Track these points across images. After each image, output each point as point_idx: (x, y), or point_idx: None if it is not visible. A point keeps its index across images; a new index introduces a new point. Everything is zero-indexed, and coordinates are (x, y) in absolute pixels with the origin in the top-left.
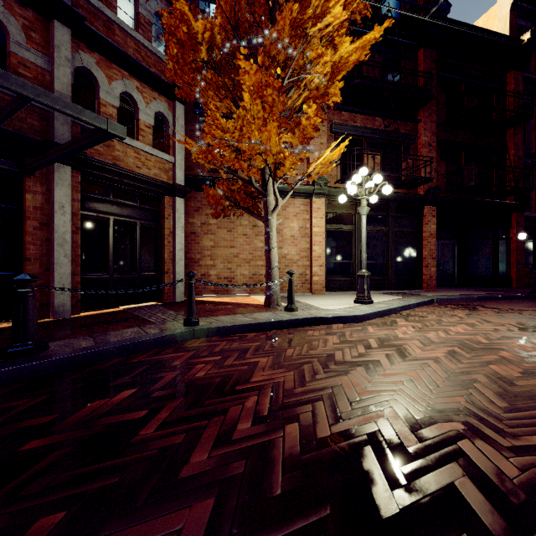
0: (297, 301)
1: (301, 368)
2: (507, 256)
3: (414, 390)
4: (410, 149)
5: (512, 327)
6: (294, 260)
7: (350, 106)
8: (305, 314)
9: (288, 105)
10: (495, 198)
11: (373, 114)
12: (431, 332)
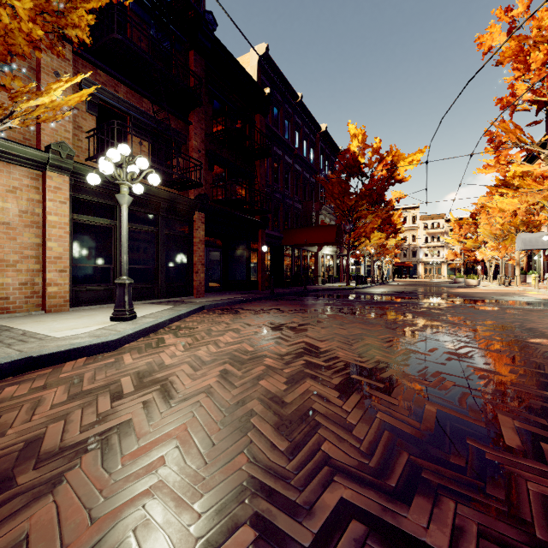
0: (8, 327)
1: None
2: (256, 264)
3: (180, 473)
4: (182, 149)
5: (267, 327)
6: (9, 262)
7: (110, 68)
8: (7, 355)
9: None
10: (248, 215)
11: (141, 92)
12: (202, 348)
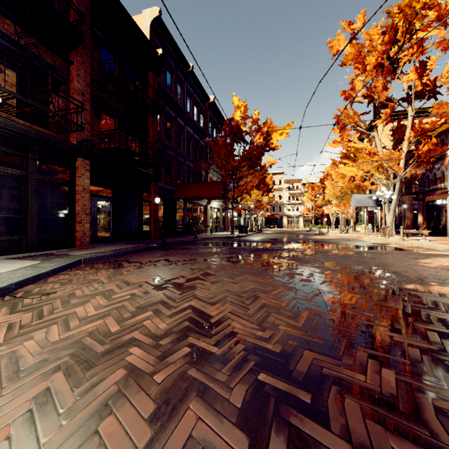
0: None
1: None
2: (148, 215)
3: None
4: (61, 88)
5: (149, 286)
6: None
7: None
8: None
9: None
10: (141, 168)
11: (1, 10)
12: (37, 334)
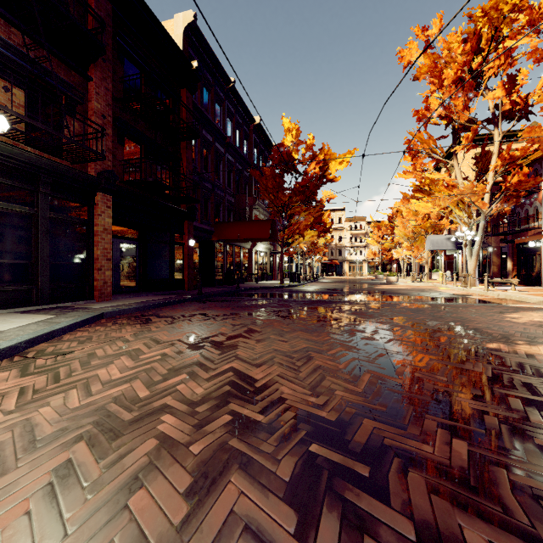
0: None
1: None
2: (181, 260)
3: None
4: (77, 110)
5: (183, 344)
6: None
7: None
8: None
9: None
10: (172, 204)
11: (6, 17)
12: (54, 400)
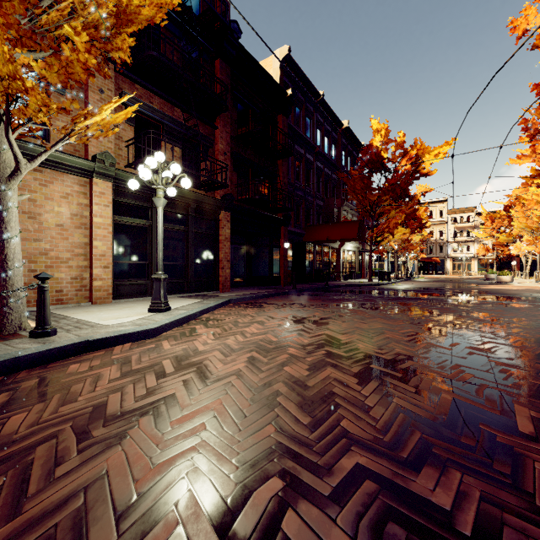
0: (64, 316)
1: (27, 458)
2: (278, 260)
3: (219, 436)
4: (209, 152)
5: (290, 320)
6: (62, 259)
7: (146, 82)
8: (69, 338)
9: (42, 21)
10: (271, 213)
11: (173, 102)
12: (231, 338)
